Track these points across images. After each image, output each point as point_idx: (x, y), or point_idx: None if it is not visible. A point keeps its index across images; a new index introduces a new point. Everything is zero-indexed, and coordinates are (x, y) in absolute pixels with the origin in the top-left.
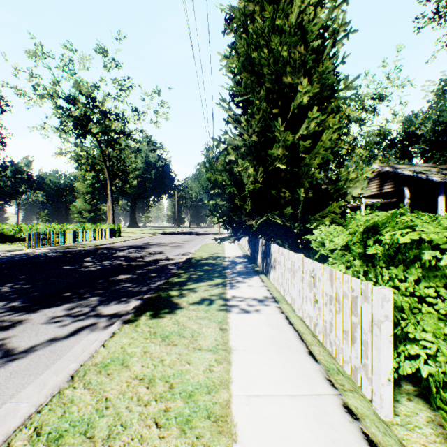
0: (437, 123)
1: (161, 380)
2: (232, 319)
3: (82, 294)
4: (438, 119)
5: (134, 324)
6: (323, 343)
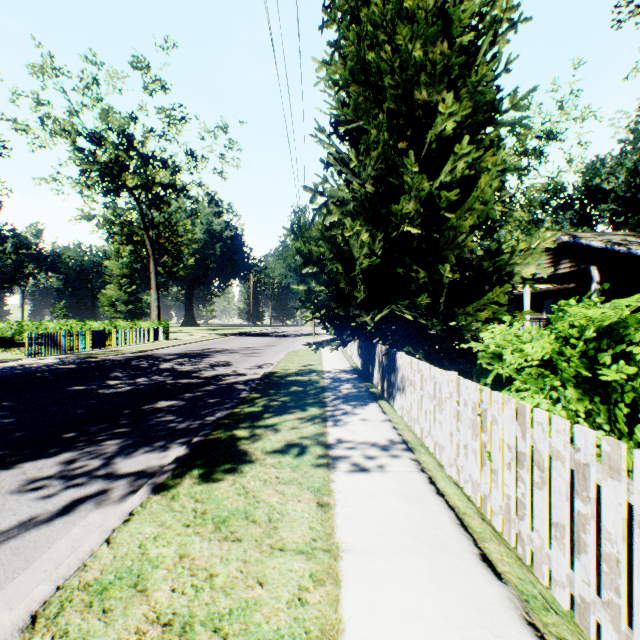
0: (634, 173)
1: (206, 626)
2: (339, 484)
3: (94, 434)
4: (638, 165)
5: (169, 494)
6: (504, 536)
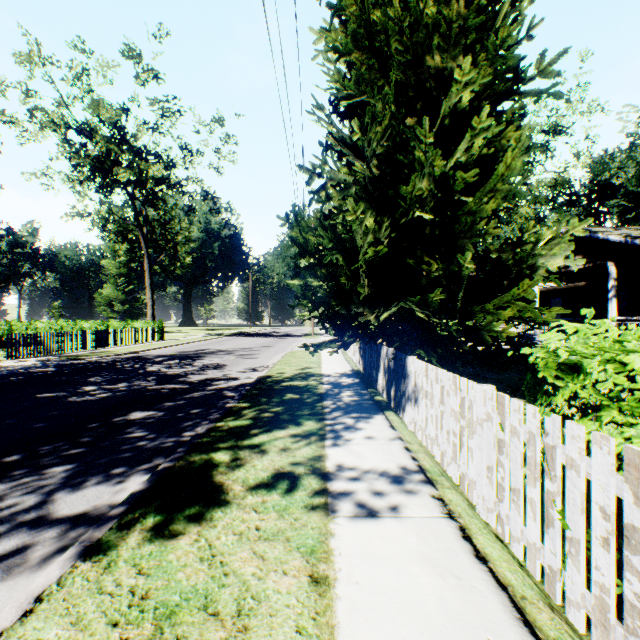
0: None
1: None
2: (341, 540)
3: (43, 457)
4: None
5: (104, 560)
6: None
